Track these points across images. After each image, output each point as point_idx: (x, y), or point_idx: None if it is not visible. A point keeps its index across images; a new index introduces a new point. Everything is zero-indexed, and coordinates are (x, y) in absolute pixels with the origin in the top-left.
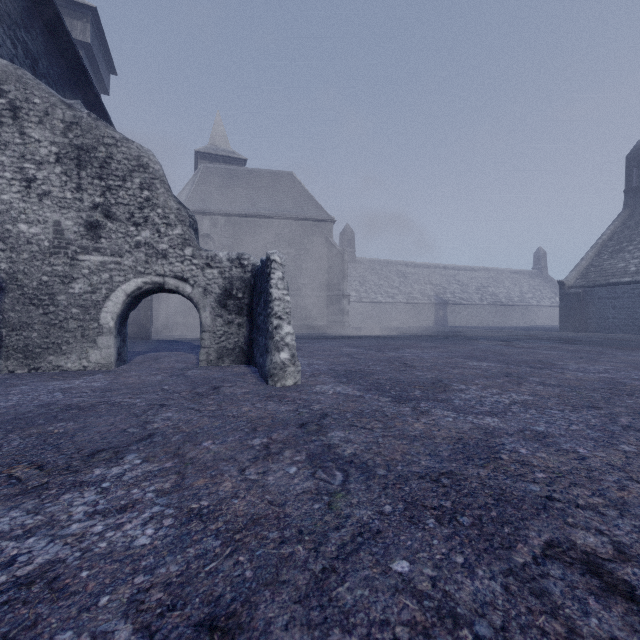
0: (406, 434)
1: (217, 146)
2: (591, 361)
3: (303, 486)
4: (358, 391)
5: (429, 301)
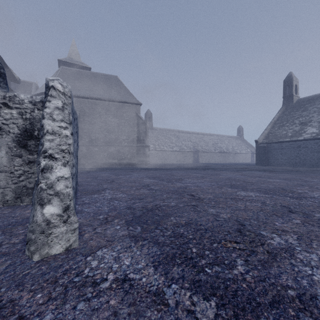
0: None
1: (72, 58)
2: (314, 188)
3: None
4: (155, 269)
5: (190, 150)
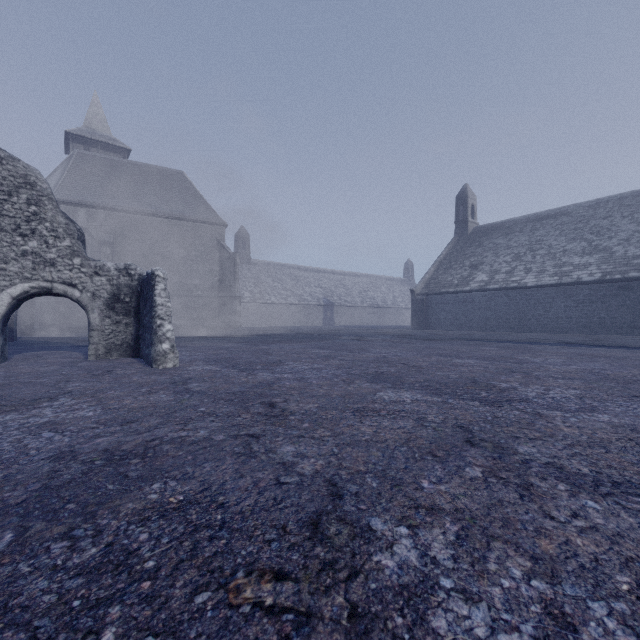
0: (234, 382)
1: (94, 130)
2: (392, 347)
3: (168, 399)
4: (219, 368)
5: (318, 303)
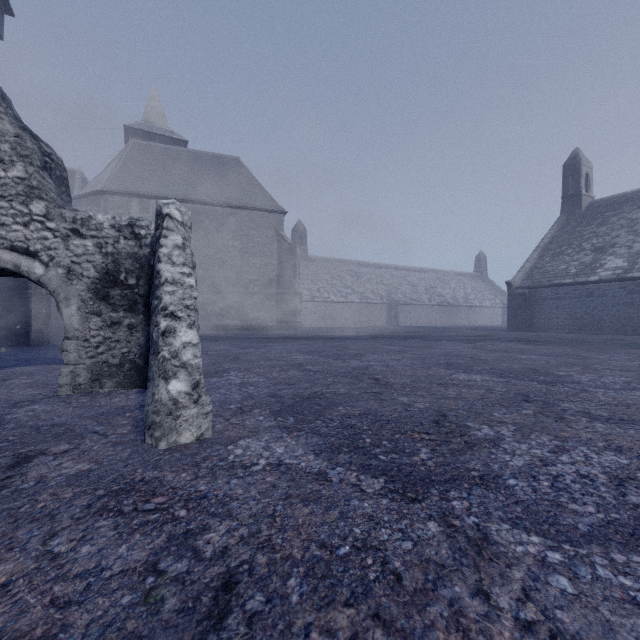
0: None
1: (152, 123)
2: (590, 369)
3: None
4: (316, 456)
5: (381, 301)
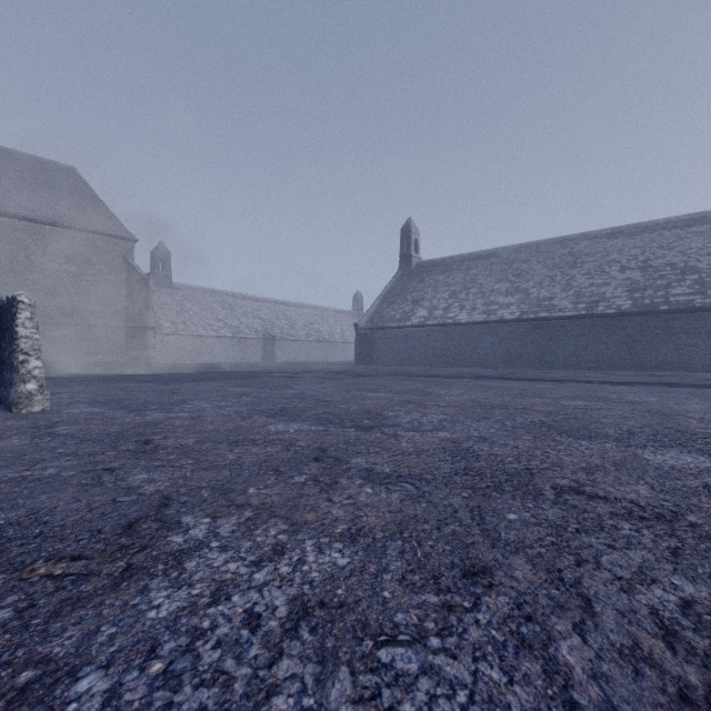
0: (115, 423)
1: None
2: (319, 384)
3: (21, 444)
4: (104, 410)
5: (257, 336)
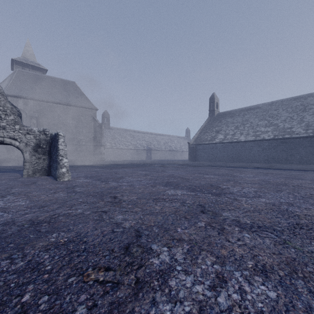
0: (98, 187)
1: (27, 58)
2: (177, 170)
3: (64, 195)
4: (91, 180)
5: (144, 148)
